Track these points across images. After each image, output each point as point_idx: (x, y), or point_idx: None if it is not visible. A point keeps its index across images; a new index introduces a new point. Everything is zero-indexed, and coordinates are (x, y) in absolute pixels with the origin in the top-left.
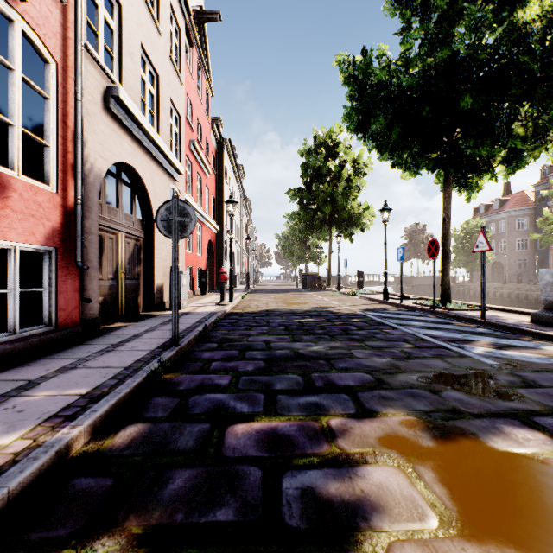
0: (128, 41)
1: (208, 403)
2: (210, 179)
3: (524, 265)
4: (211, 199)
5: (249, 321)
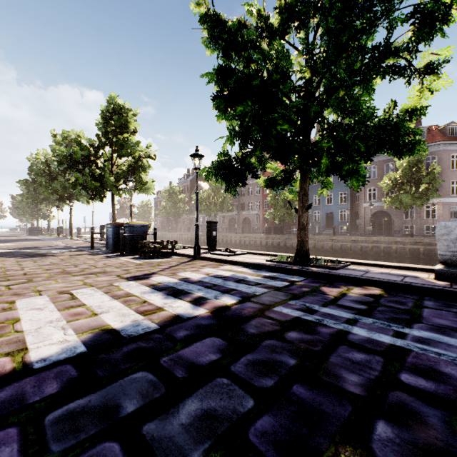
0: None
1: None
2: None
3: None
4: None
5: None
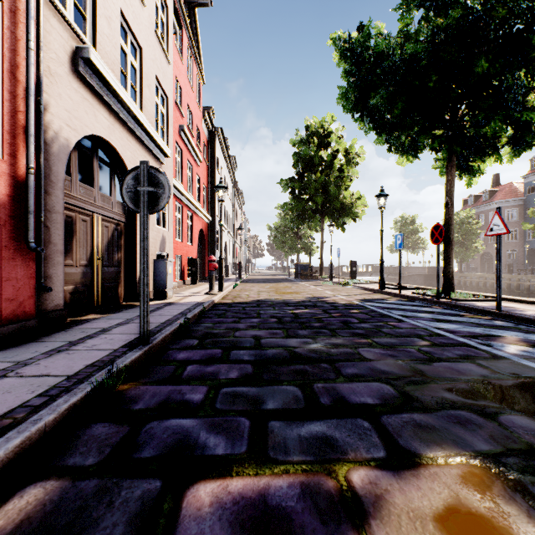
0: (104, 2)
1: (168, 437)
2: (201, 168)
3: (513, 256)
4: (202, 188)
5: (238, 313)
